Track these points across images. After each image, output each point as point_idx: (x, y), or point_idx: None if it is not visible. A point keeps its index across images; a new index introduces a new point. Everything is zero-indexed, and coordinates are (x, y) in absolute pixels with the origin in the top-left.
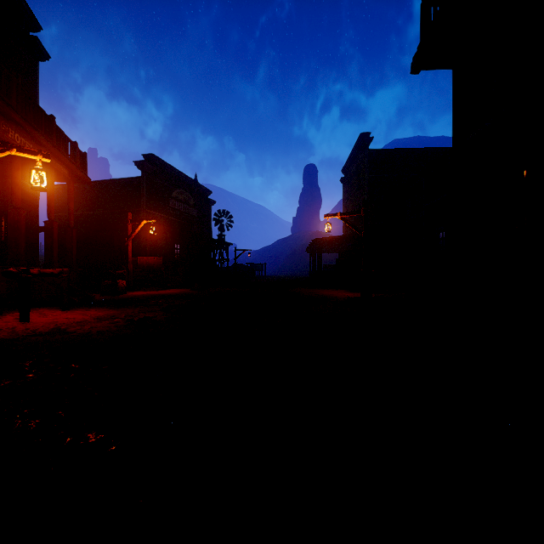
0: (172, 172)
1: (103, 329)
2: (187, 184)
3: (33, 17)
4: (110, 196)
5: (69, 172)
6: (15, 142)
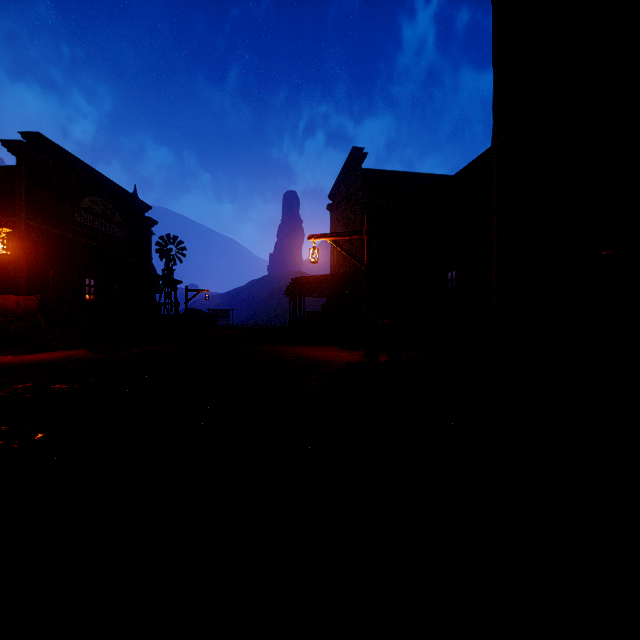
0: (79, 168)
1: None
2: (108, 191)
3: None
4: None
5: None
6: None
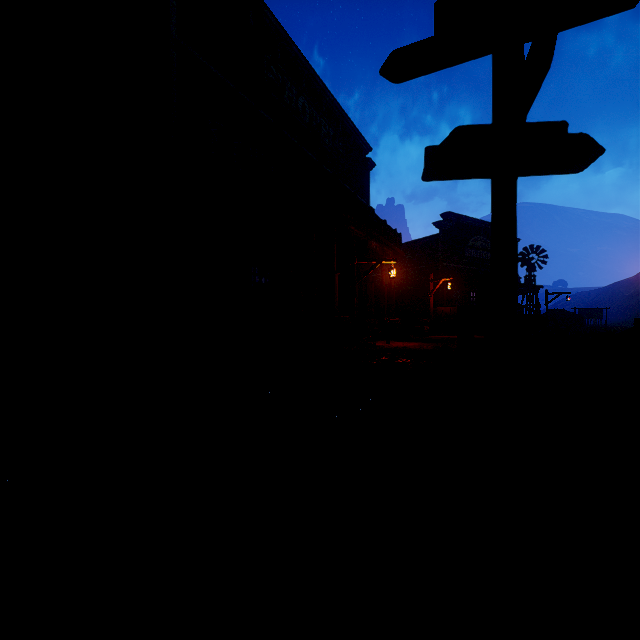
0: (467, 222)
1: (425, 348)
2: (484, 229)
3: (368, 145)
4: (413, 256)
5: (393, 252)
6: (373, 247)
